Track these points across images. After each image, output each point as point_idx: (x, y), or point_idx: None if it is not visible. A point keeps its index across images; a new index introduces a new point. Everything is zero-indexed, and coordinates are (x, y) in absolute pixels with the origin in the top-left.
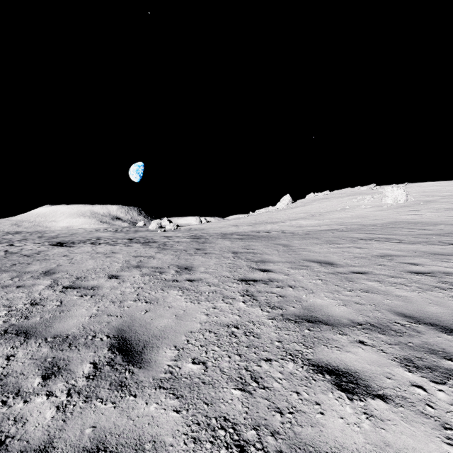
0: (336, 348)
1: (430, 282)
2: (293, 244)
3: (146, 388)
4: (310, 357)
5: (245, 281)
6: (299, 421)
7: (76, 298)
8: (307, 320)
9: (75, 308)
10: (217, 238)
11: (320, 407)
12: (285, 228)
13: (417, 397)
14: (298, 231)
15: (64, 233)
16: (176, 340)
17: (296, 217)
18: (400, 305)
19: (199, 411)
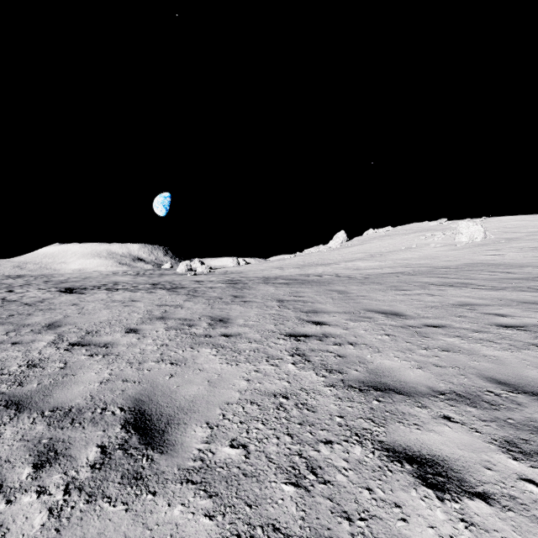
0: (415, 426)
1: (525, 338)
2: (350, 290)
3: (168, 483)
4: (382, 439)
5: (294, 336)
6: (374, 532)
7: (84, 358)
8: (375, 388)
9: (82, 372)
10: (258, 283)
11: (401, 511)
12: (340, 271)
13: (530, 496)
14: (355, 275)
15: (76, 277)
16: (209, 415)
17: (352, 258)
18: (490, 368)
19: (239, 516)
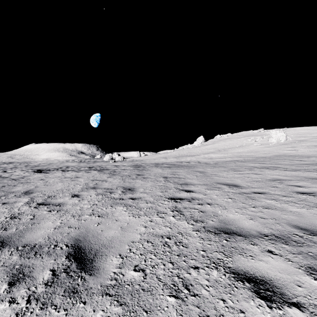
0: (250, 257)
1: (314, 201)
2: (207, 171)
3: (94, 295)
4: (230, 265)
5: (173, 199)
6: None
7: (45, 212)
8: (224, 232)
9: (44, 221)
10: (152, 166)
11: (244, 315)
12: (200, 160)
13: None
14: (210, 162)
15: (44, 163)
16: (121, 249)
17: (207, 152)
18: (295, 219)
19: None
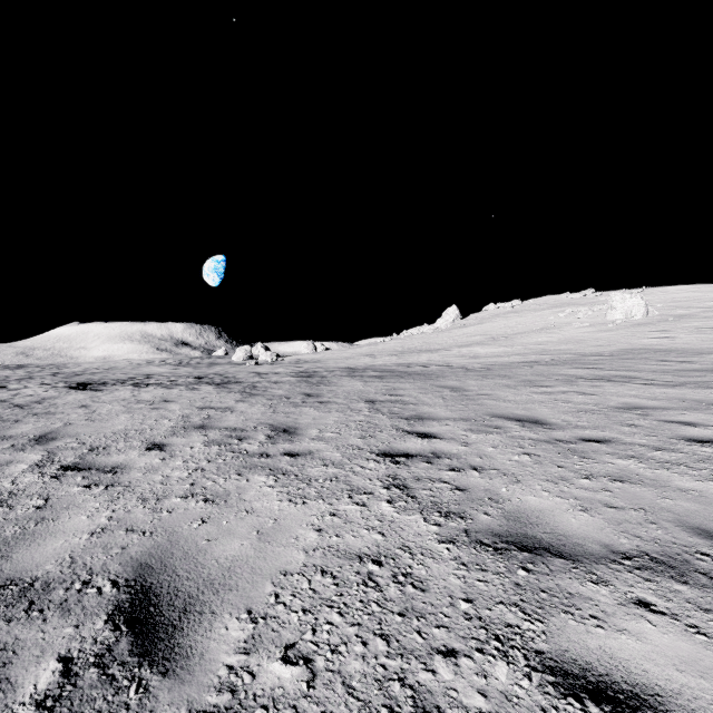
0: (594, 621)
1: None
2: (468, 387)
3: None
4: (541, 647)
5: (390, 456)
6: None
7: (76, 491)
8: (518, 546)
9: (68, 514)
10: (341, 375)
11: None
12: (452, 360)
13: None
14: (473, 365)
15: (96, 367)
16: (253, 595)
17: (468, 342)
18: (694, 511)
19: None
